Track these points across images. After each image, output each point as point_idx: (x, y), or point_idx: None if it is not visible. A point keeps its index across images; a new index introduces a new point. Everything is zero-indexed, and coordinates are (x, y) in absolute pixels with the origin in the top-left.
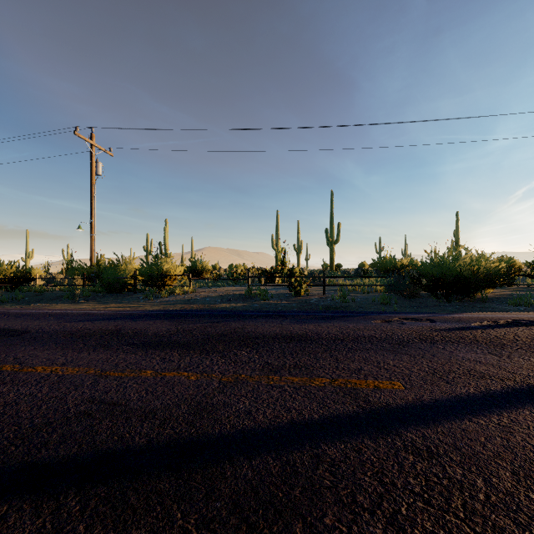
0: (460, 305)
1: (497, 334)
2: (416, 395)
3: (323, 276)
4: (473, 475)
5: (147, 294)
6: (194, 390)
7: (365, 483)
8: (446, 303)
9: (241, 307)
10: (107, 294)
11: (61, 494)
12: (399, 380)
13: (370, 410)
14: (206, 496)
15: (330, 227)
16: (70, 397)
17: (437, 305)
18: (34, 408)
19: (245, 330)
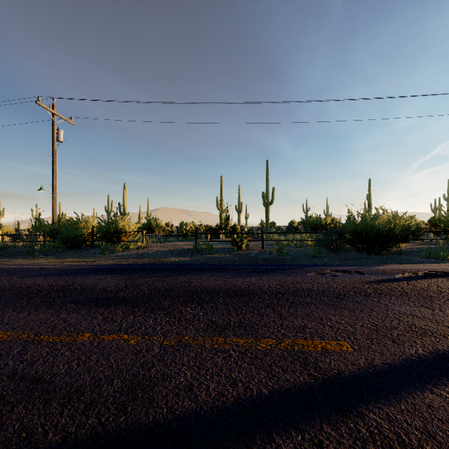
0: (380, 258)
1: (422, 285)
2: (367, 359)
3: (261, 232)
4: None
5: (103, 249)
6: (132, 357)
7: None
8: (368, 255)
9: (189, 261)
10: (66, 250)
11: None
12: (345, 339)
13: (323, 381)
14: None
15: (266, 191)
16: None
17: (361, 258)
18: None
19: (191, 285)
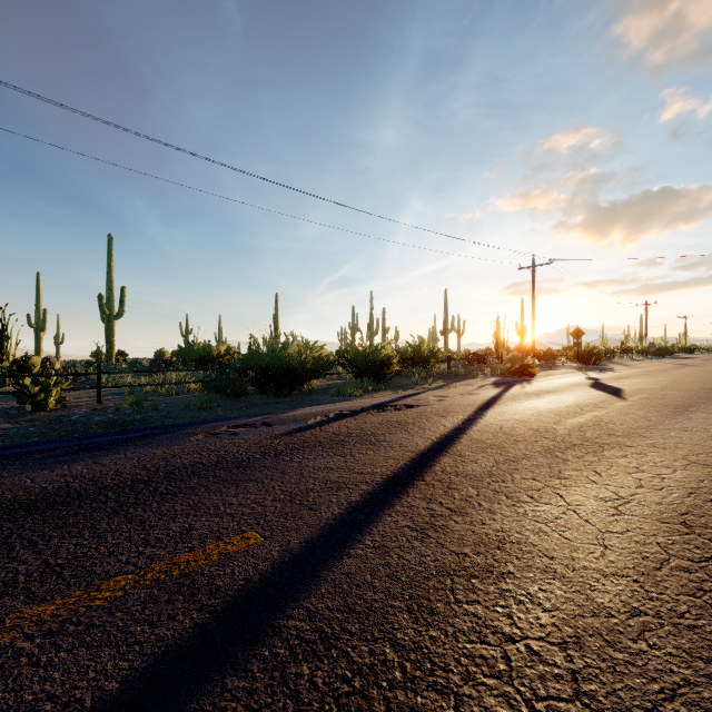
0: (290, 401)
1: (334, 430)
2: (282, 545)
3: (98, 372)
4: (380, 643)
5: None
6: None
7: None
8: (276, 399)
9: None
10: None
11: None
12: (253, 527)
13: (224, 608)
14: None
15: (108, 292)
16: None
17: (268, 403)
18: None
19: None
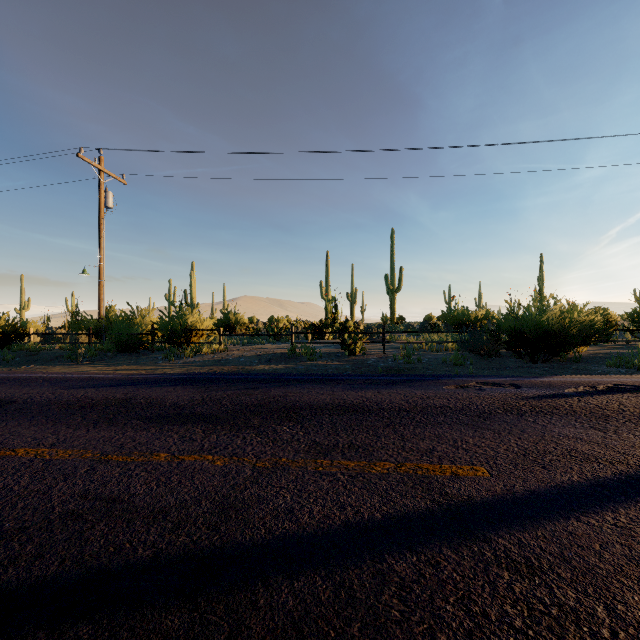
0: (548, 367)
1: (598, 402)
2: (506, 485)
3: (383, 331)
4: (591, 600)
5: (167, 353)
6: (220, 479)
7: (448, 614)
8: (532, 364)
9: (283, 369)
10: (118, 354)
11: (27, 637)
12: (482, 464)
13: (449, 507)
14: (230, 638)
15: (391, 272)
16: (56, 491)
17: (521, 367)
18: (7, 507)
19: (288, 399)
